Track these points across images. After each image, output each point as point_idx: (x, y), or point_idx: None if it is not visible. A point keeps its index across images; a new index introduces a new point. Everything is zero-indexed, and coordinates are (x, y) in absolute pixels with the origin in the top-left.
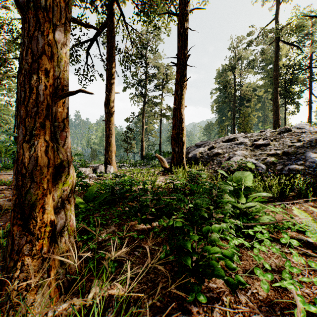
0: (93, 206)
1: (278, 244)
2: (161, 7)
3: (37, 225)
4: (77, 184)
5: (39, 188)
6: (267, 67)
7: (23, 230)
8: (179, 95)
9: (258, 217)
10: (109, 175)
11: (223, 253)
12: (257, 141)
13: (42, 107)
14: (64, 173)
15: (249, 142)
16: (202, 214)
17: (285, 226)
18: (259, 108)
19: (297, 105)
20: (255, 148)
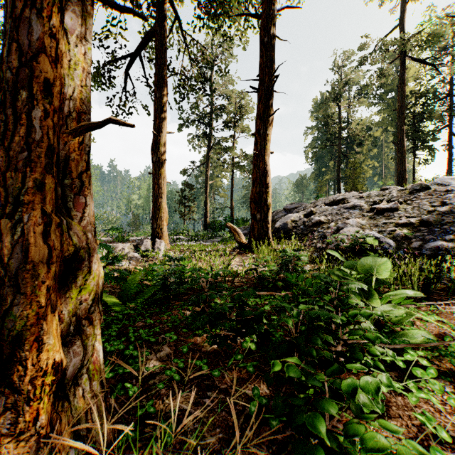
0: (134, 308)
1: (446, 385)
2: (235, 5)
3: (27, 374)
4: (108, 277)
5: (31, 306)
6: (386, 95)
7: (0, 385)
8: (262, 135)
9: (401, 331)
10: (158, 254)
11: (401, 451)
12: (378, 204)
13: (39, 150)
14: (81, 271)
15: (366, 205)
16: (324, 338)
17: (451, 349)
18: (374, 155)
19: (431, 151)
20: (376, 214)
